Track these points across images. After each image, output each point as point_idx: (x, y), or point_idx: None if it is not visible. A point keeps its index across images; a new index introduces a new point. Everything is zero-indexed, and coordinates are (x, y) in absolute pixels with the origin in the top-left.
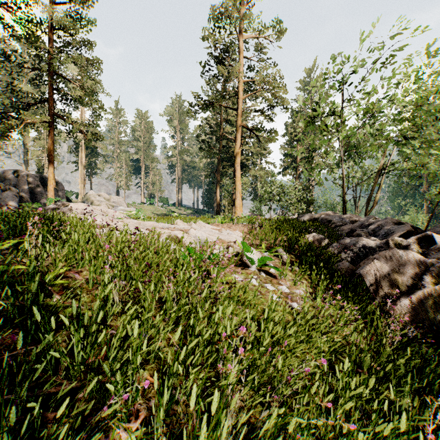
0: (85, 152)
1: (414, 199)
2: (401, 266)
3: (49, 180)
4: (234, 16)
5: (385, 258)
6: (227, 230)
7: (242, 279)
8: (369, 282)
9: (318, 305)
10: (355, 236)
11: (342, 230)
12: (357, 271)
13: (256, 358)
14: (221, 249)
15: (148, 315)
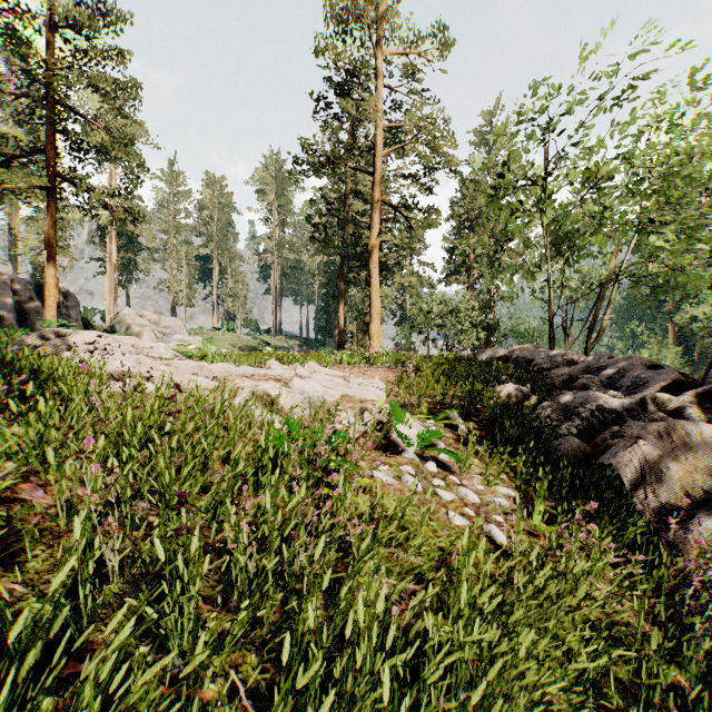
0: (117, 244)
1: (655, 324)
2: (689, 452)
3: (47, 289)
4: (368, 16)
5: (658, 438)
6: (360, 378)
7: (391, 479)
8: (630, 482)
9: (537, 528)
10: (579, 387)
11: (552, 377)
12: (603, 459)
13: (444, 708)
14: (350, 417)
15: (158, 667)
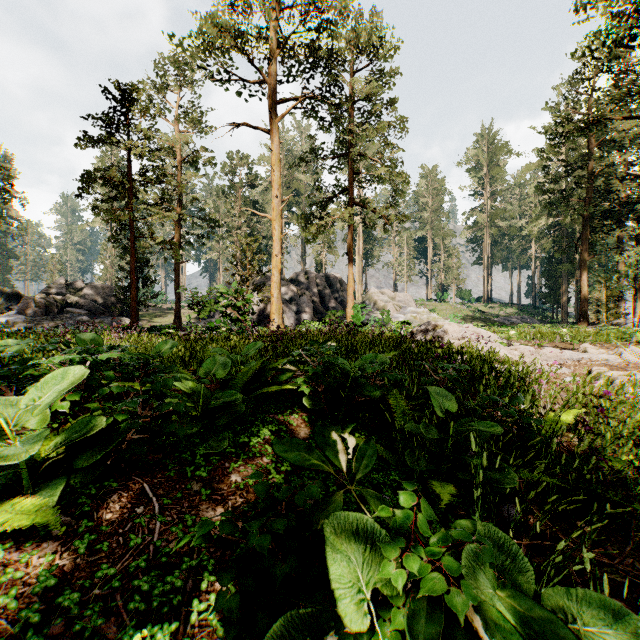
0: None
1: None
2: None
3: (348, 282)
4: None
5: None
6: None
7: None
8: None
9: None
10: None
11: None
12: None
13: None
14: None
15: None
